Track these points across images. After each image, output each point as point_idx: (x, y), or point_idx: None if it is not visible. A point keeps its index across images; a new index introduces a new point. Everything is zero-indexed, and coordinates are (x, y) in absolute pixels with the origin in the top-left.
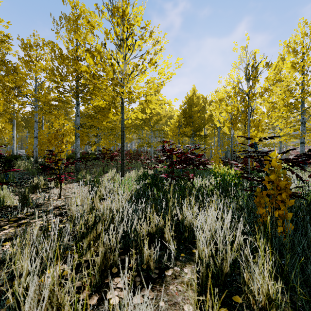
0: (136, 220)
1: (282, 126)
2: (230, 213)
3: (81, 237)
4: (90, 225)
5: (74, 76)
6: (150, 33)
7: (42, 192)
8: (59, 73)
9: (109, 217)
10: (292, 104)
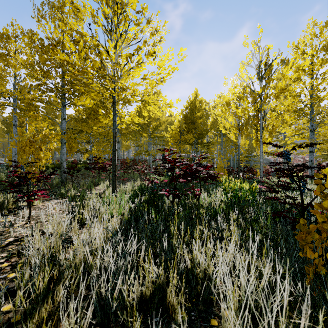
0: (121, 280)
1: (290, 134)
2: (286, 280)
3: (36, 299)
4: (39, 294)
5: (49, 65)
6: (148, 21)
7: (8, 214)
8: (40, 67)
9: (85, 261)
10: (301, 110)
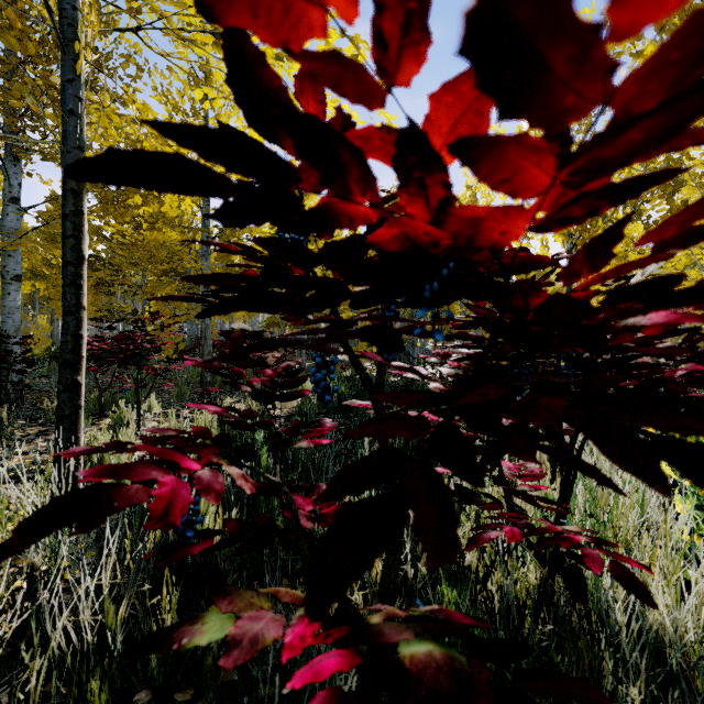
0: None
1: (683, 262)
2: None
3: None
4: None
5: None
6: None
7: None
8: None
9: None
10: None
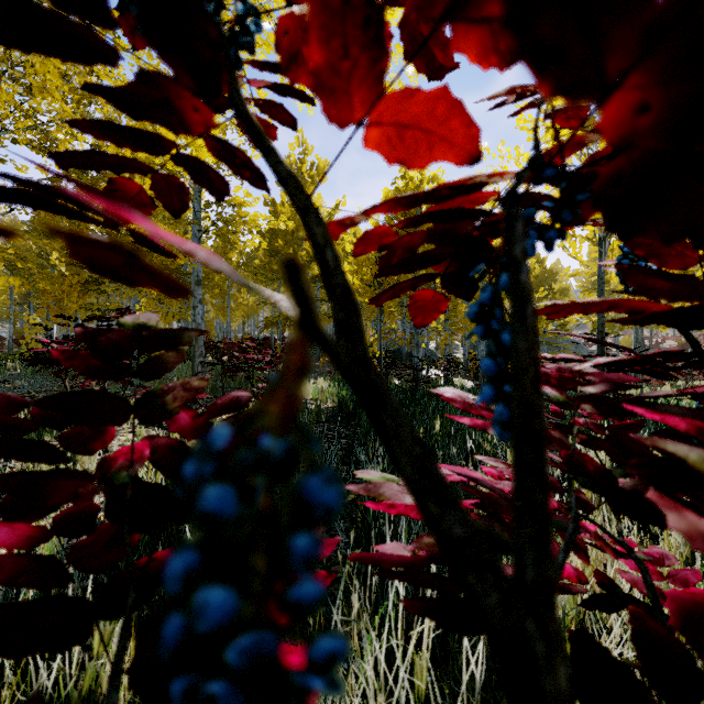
0: None
1: None
2: None
3: None
4: None
5: None
6: None
7: None
8: None
9: None
10: None
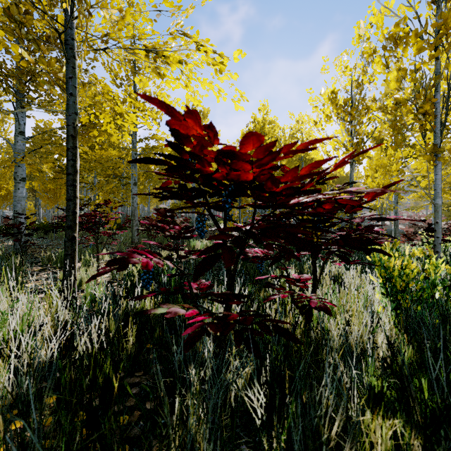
0: None
1: (425, 169)
2: None
3: None
4: None
5: None
6: None
7: None
8: None
9: None
10: None
